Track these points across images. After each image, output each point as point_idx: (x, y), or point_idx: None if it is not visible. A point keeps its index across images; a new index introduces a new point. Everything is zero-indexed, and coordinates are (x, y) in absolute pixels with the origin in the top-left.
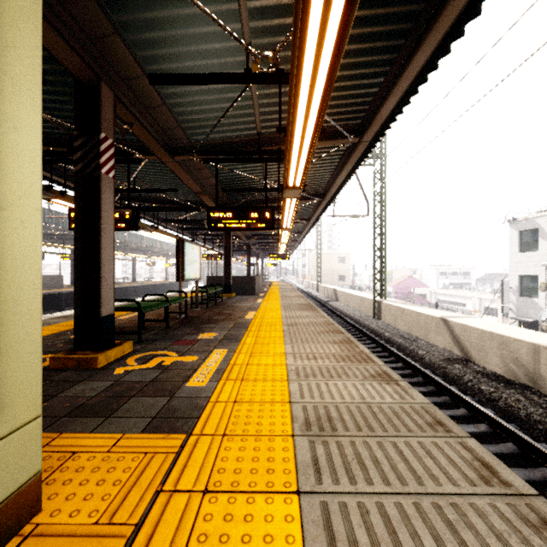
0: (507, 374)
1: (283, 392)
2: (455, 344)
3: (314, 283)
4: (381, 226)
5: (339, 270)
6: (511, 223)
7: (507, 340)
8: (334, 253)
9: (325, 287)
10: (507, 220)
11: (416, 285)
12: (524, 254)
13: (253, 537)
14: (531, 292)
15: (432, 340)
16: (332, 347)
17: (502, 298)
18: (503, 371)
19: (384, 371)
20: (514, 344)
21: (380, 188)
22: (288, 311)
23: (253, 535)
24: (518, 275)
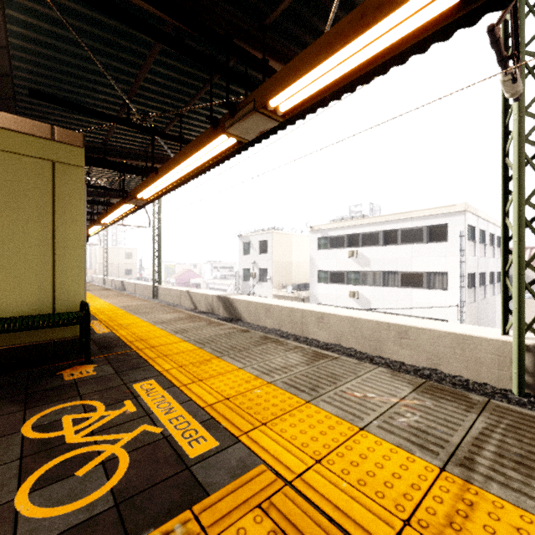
0: (206, 310)
1: (111, 305)
2: (192, 303)
3: (99, 277)
4: (159, 235)
5: (126, 264)
6: (240, 237)
7: (206, 296)
8: (121, 248)
9: (112, 280)
10: (237, 235)
11: (194, 276)
12: (245, 256)
13: (116, 312)
14: (247, 278)
15: (183, 304)
16: (126, 299)
17: (235, 282)
18: (205, 309)
19: (147, 300)
20: (208, 296)
21: (158, 209)
22: (92, 292)
23: (116, 312)
24: (242, 268)
